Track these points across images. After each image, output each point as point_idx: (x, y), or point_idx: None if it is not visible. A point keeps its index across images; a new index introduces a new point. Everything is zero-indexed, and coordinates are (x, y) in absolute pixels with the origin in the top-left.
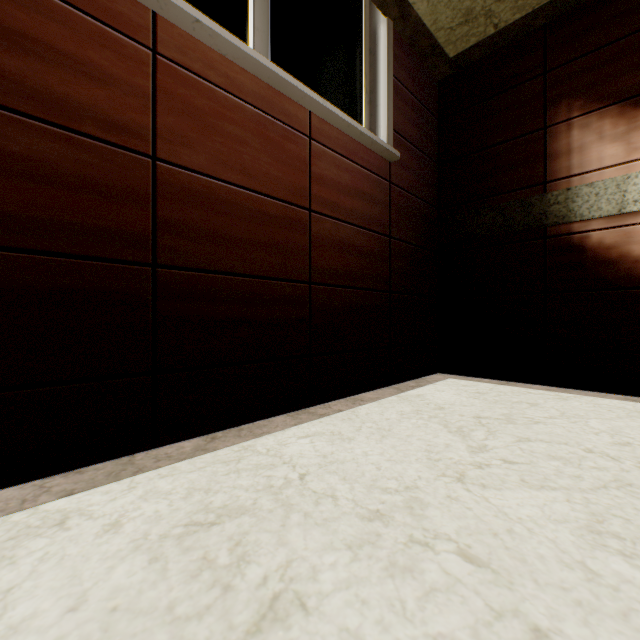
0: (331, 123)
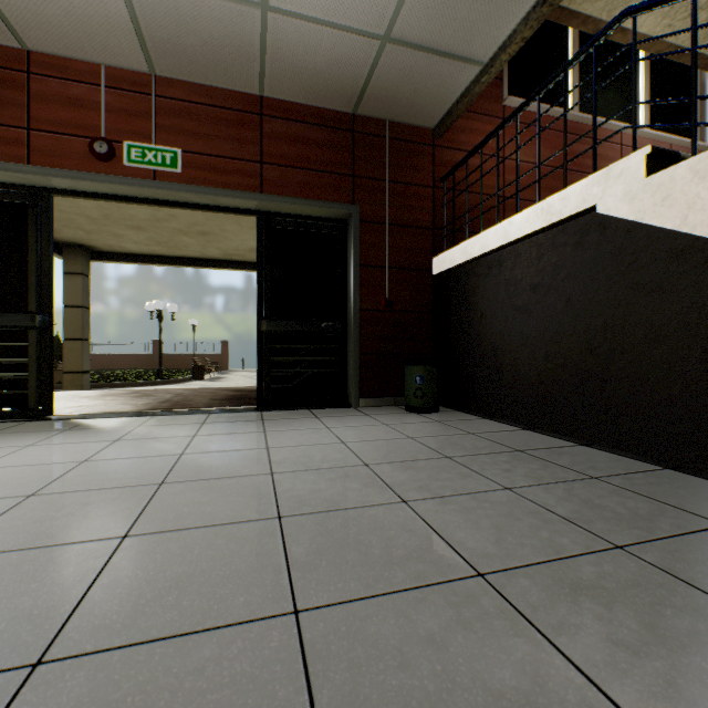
0: (680, 146)
